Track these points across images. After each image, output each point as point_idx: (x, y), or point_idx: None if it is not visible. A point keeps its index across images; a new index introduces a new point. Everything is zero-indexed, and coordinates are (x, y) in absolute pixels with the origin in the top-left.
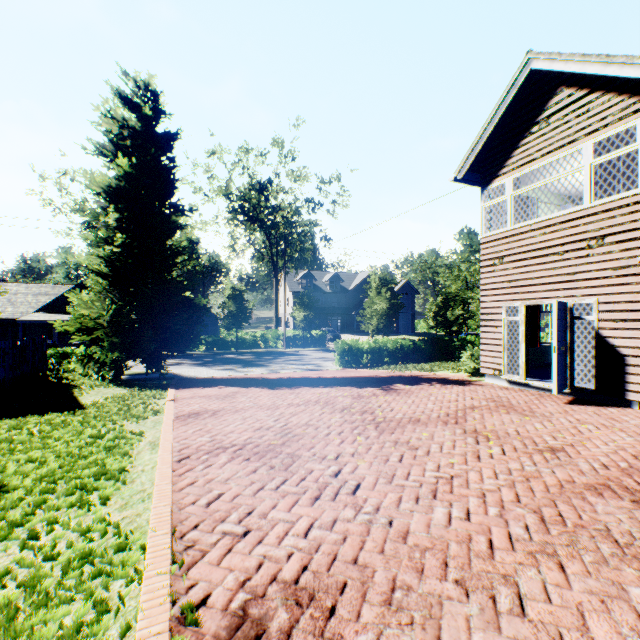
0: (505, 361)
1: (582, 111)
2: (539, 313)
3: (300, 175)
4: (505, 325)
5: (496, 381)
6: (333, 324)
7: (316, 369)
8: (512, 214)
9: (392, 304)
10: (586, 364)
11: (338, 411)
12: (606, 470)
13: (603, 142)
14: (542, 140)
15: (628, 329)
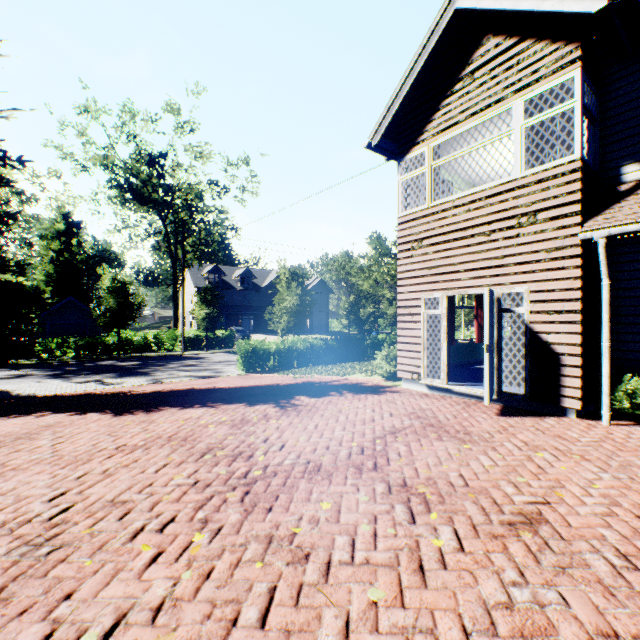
0: (425, 363)
1: (512, 63)
2: (454, 308)
3: (201, 152)
4: (425, 320)
5: (415, 386)
6: (245, 323)
7: (214, 376)
8: (433, 188)
9: (304, 300)
10: (514, 365)
11: (194, 458)
12: (637, 572)
13: (532, 104)
14: (466, 99)
15: (564, 322)
